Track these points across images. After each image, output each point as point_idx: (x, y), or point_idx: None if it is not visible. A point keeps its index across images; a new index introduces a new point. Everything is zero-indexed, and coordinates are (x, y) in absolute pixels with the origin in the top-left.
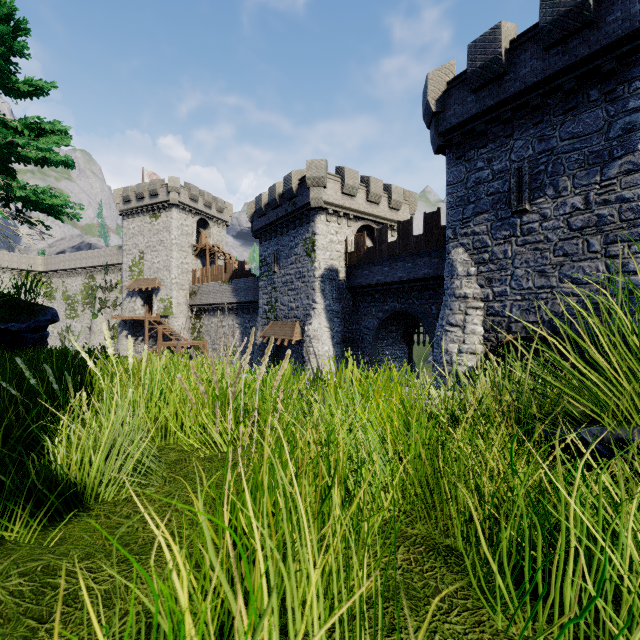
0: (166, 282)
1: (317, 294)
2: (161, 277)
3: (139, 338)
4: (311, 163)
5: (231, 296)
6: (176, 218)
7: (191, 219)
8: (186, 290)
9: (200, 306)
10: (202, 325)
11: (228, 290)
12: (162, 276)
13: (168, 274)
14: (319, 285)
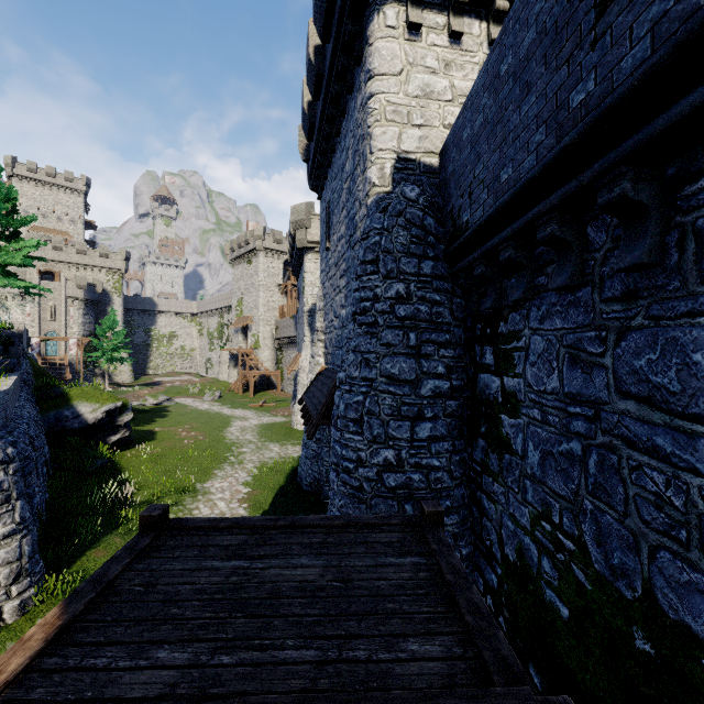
0: (256, 319)
1: (305, 328)
2: (253, 315)
3: (241, 367)
4: (294, 208)
5: (294, 330)
6: (262, 262)
7: (277, 261)
8: (272, 325)
9: (280, 339)
10: (283, 357)
11: (293, 324)
12: (253, 314)
13: (257, 312)
14: (307, 319)
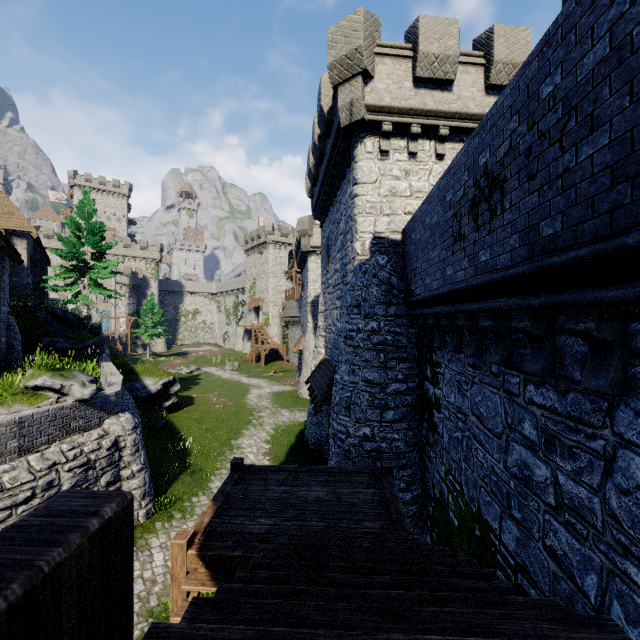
0: (266, 301)
1: (308, 316)
2: (264, 297)
3: (254, 341)
4: (300, 220)
5: (298, 311)
6: (271, 253)
7: (284, 252)
8: (280, 306)
9: (286, 318)
10: (288, 332)
11: (297, 307)
12: (264, 296)
13: (267, 295)
14: (310, 309)
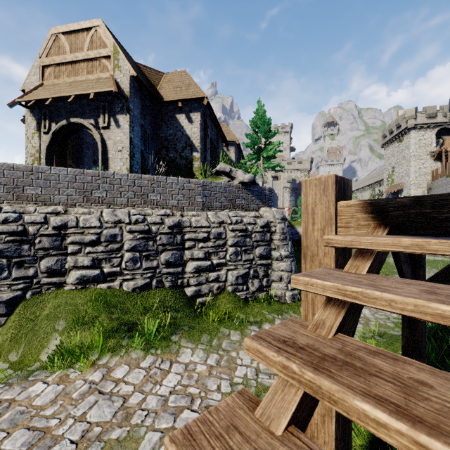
0: (406, 184)
1: None
2: (403, 181)
3: None
4: None
5: None
6: (413, 137)
7: (429, 133)
8: (424, 188)
9: None
10: None
11: (449, 182)
12: (404, 181)
13: (407, 178)
14: None
